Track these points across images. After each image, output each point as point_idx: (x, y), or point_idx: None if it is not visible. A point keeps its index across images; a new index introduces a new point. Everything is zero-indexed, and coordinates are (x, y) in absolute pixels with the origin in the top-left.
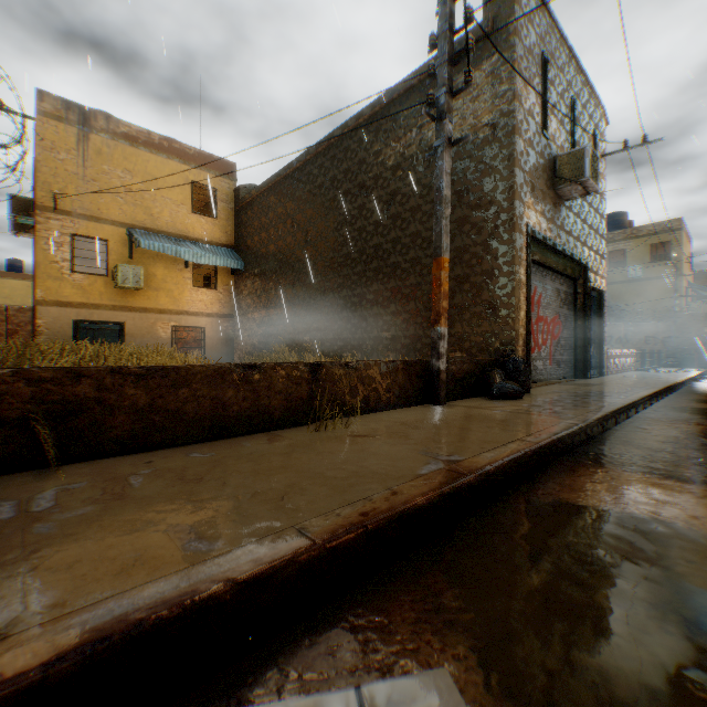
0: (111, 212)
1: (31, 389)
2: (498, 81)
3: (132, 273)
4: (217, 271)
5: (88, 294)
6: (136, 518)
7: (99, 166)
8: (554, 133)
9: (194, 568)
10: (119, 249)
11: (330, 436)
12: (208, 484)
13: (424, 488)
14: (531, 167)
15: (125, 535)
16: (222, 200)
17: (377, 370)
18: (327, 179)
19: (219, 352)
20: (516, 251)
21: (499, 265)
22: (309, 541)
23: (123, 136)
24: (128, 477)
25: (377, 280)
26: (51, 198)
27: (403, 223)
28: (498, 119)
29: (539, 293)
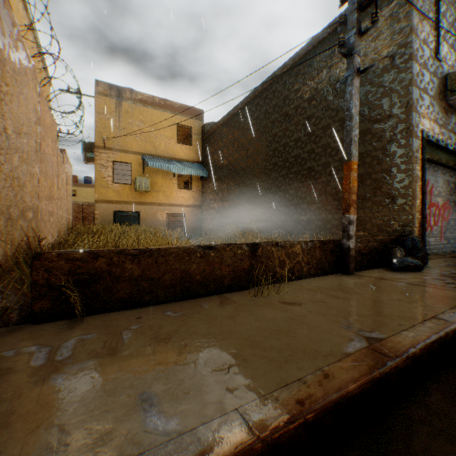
0: (132, 146)
1: (68, 265)
2: (396, 21)
3: (143, 182)
4: (191, 178)
5: (121, 195)
6: (118, 378)
7: (126, 120)
8: (444, 55)
9: (149, 454)
10: (137, 168)
11: (266, 302)
12: (173, 345)
13: (354, 372)
14: (425, 85)
15: (106, 397)
16: (195, 134)
17: (299, 248)
18: (261, 113)
19: (193, 229)
20: (412, 152)
21: (397, 164)
22: (251, 434)
23: (139, 101)
24: (122, 332)
25: (296, 179)
26: (102, 141)
27: (316, 138)
28: (396, 51)
29: (430, 184)
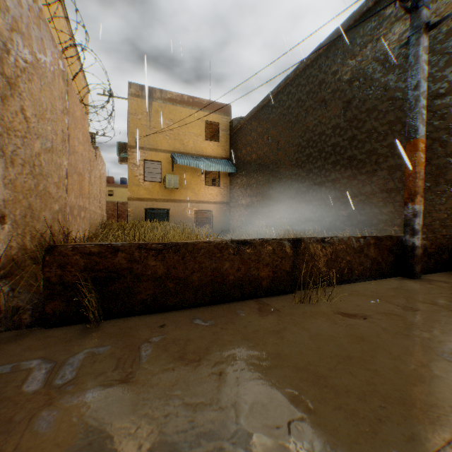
0: (162, 145)
1: (83, 260)
2: None
3: (172, 179)
4: (219, 175)
5: (151, 193)
6: (125, 427)
7: (156, 119)
8: None
9: None
10: (166, 166)
11: (317, 312)
12: (204, 372)
13: None
14: None
15: None
16: (222, 130)
17: (349, 245)
18: (293, 101)
19: (220, 226)
20: None
21: None
22: None
23: (168, 100)
24: (141, 345)
25: (334, 170)
26: (134, 141)
27: (359, 123)
28: None
29: None
